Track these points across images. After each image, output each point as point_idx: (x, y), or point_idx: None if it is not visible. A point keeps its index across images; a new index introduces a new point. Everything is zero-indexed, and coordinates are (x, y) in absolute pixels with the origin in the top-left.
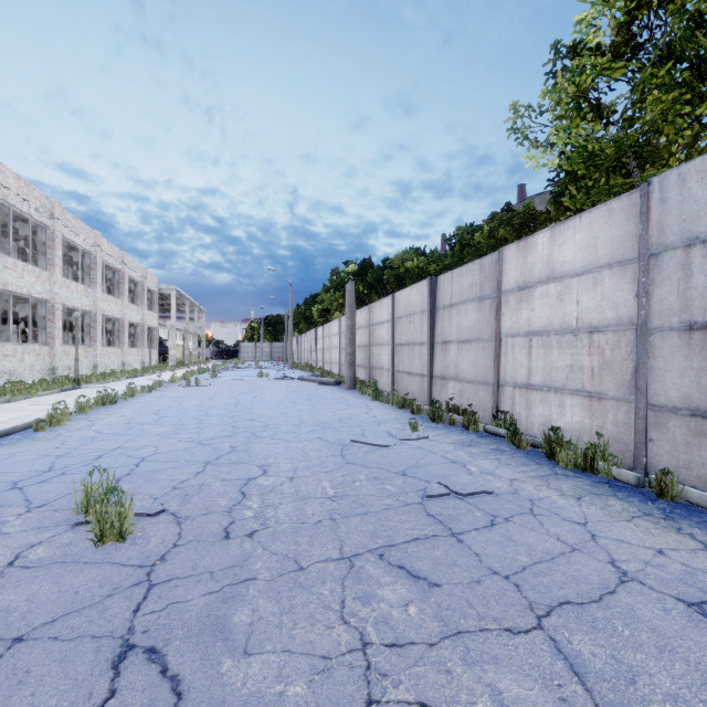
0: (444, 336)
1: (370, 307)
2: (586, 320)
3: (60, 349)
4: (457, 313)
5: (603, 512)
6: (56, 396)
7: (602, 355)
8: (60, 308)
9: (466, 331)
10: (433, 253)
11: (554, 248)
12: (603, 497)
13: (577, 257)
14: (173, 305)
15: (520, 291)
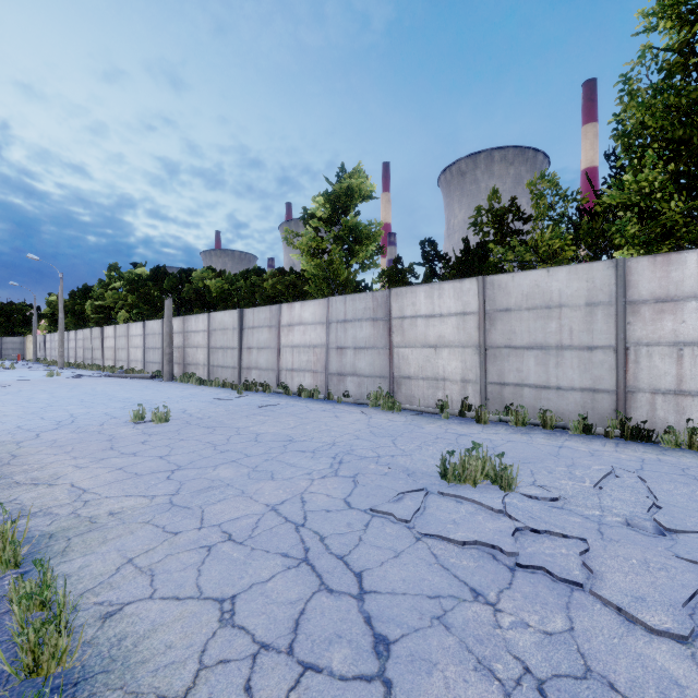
0: (249, 344)
1: (185, 318)
2: (312, 343)
3: None
4: (257, 332)
5: (312, 404)
6: None
7: (317, 356)
8: None
9: (263, 343)
10: (225, 272)
11: (302, 311)
12: (313, 402)
13: (310, 317)
14: None
15: (289, 326)
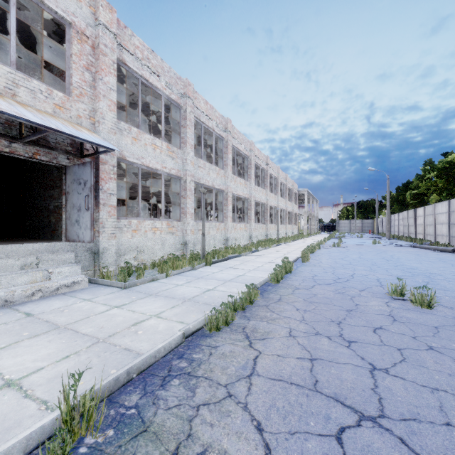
0: None
1: None
2: None
3: (268, 226)
4: None
5: None
6: (277, 248)
7: None
8: (268, 206)
9: None
10: None
11: None
12: None
13: None
14: (306, 200)
15: None
